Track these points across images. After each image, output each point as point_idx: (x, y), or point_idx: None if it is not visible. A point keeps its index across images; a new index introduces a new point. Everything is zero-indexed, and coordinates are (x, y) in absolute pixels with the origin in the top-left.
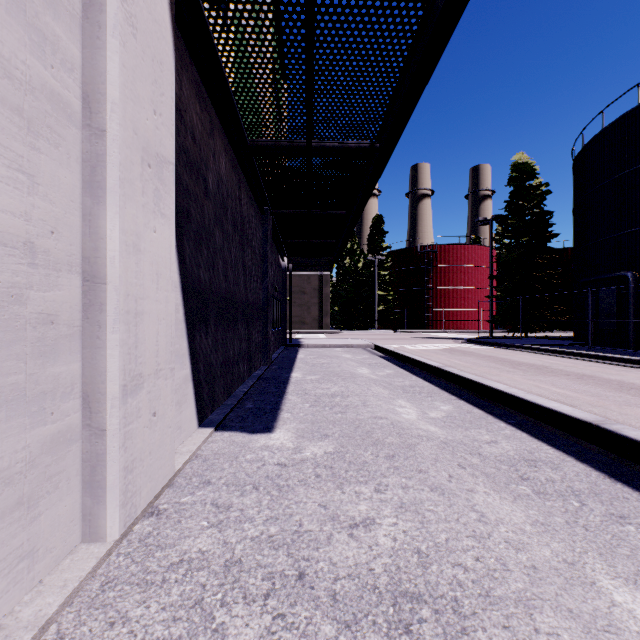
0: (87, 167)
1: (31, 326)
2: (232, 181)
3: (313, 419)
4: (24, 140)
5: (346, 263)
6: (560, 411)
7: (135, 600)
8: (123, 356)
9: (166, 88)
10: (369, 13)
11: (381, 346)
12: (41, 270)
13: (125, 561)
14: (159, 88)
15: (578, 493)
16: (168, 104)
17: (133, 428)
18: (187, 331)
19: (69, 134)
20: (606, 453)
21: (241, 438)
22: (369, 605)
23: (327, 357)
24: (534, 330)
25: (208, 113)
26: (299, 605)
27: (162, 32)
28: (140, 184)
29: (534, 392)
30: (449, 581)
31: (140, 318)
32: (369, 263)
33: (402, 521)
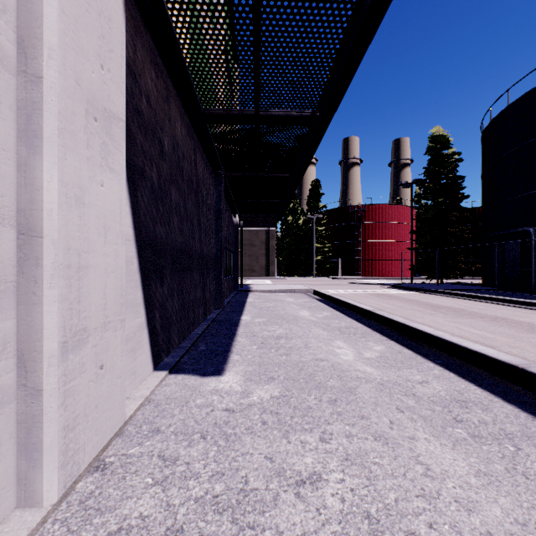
0: (22, 115)
1: None
2: (188, 145)
3: (260, 361)
4: None
5: (289, 220)
6: (486, 354)
7: None
8: (62, 312)
9: (115, 45)
10: None
11: (319, 291)
12: None
13: (60, 530)
14: (107, 44)
15: (511, 436)
16: (118, 62)
17: (75, 384)
18: (142, 282)
19: None
20: (532, 395)
21: (193, 381)
22: None
23: (273, 301)
24: (448, 277)
25: (164, 81)
26: None
27: None
28: (84, 136)
29: (456, 333)
30: None
31: (84, 272)
32: (308, 220)
33: (349, 477)
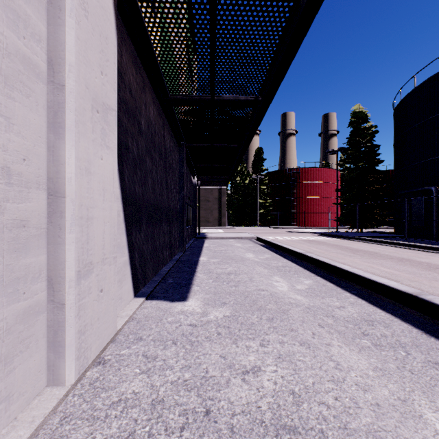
0: (51, 112)
1: (7, 229)
2: (158, 123)
3: (215, 291)
4: (2, 91)
5: (237, 180)
6: (389, 285)
7: (85, 432)
8: (78, 250)
9: (110, 56)
10: (255, 4)
11: (262, 238)
12: (15, 188)
13: (78, 400)
14: (105, 56)
15: (404, 345)
16: (111, 67)
17: (85, 302)
18: (126, 229)
19: (37, 88)
20: (422, 316)
21: (164, 305)
22: (258, 436)
23: (224, 246)
24: (367, 227)
25: (141, 75)
26: (206, 436)
27: (107, 15)
28: (90, 125)
29: (369, 271)
30: (316, 416)
31: (90, 222)
32: (253, 180)
33: (280, 369)
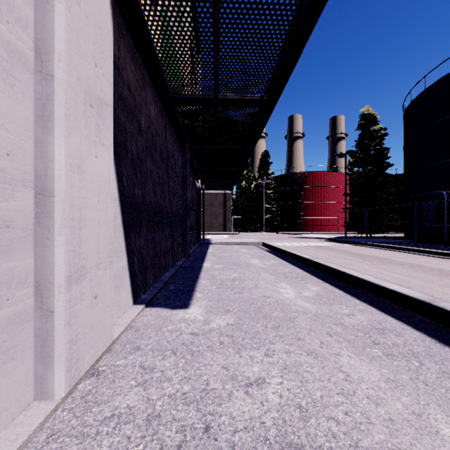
0: (39, 104)
1: None
2: (160, 123)
3: (218, 298)
4: None
5: (243, 185)
6: (400, 292)
7: None
8: (68, 253)
9: (105, 48)
10: None
11: (268, 243)
12: None
13: (68, 416)
14: (100, 47)
15: (417, 355)
16: (107, 60)
17: (77, 309)
18: (124, 233)
19: (23, 77)
20: (436, 324)
21: (165, 313)
22: None
23: (229, 251)
24: (376, 232)
25: (141, 72)
26: None
27: (102, 5)
28: (83, 119)
29: (379, 277)
30: (325, 433)
31: (83, 223)
32: (259, 185)
33: (286, 380)
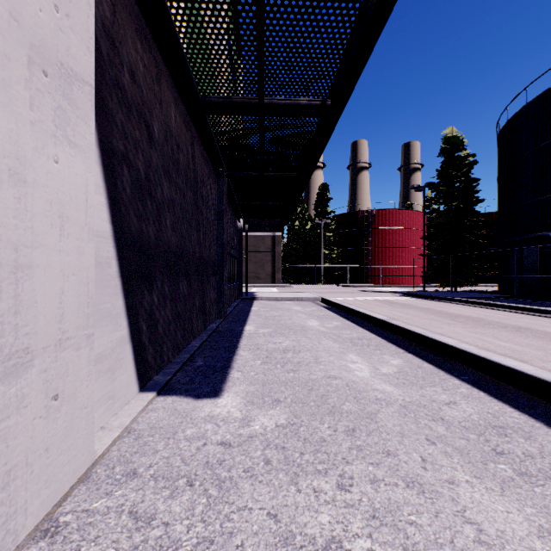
0: None
1: None
2: (183, 136)
3: (264, 379)
4: None
5: (296, 225)
6: (522, 371)
7: None
8: None
9: None
10: None
11: (328, 299)
12: None
13: None
14: None
15: None
16: (82, 9)
17: (9, 425)
18: (123, 288)
19: None
20: None
21: (184, 405)
22: None
23: (279, 310)
24: (463, 284)
25: (153, 57)
26: None
27: None
28: (25, 92)
29: (480, 345)
30: None
31: (25, 273)
32: (316, 225)
33: (379, 545)
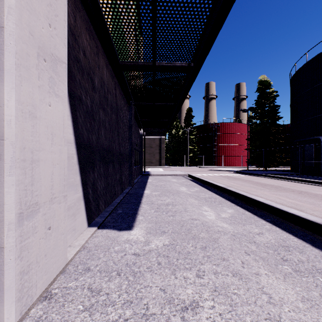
0: None
1: None
2: (110, 84)
3: (156, 220)
4: None
5: (173, 132)
6: (299, 215)
7: None
8: (19, 192)
9: (60, 12)
10: None
11: (192, 175)
12: None
13: None
14: (54, 10)
15: (320, 271)
16: (61, 23)
17: (29, 242)
18: (80, 170)
19: None
20: None
21: (113, 234)
22: None
23: (163, 181)
24: (270, 166)
25: (95, 42)
26: None
27: None
28: (36, 71)
29: (278, 202)
30: None
31: (36, 164)
32: (185, 132)
33: (217, 304)
